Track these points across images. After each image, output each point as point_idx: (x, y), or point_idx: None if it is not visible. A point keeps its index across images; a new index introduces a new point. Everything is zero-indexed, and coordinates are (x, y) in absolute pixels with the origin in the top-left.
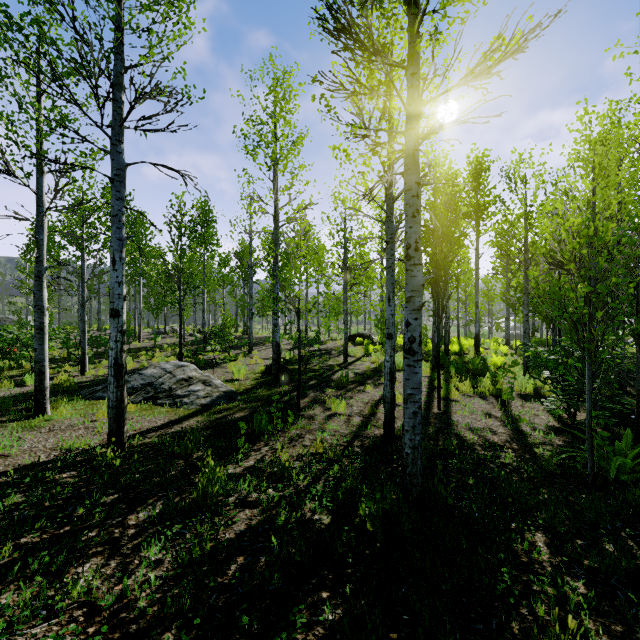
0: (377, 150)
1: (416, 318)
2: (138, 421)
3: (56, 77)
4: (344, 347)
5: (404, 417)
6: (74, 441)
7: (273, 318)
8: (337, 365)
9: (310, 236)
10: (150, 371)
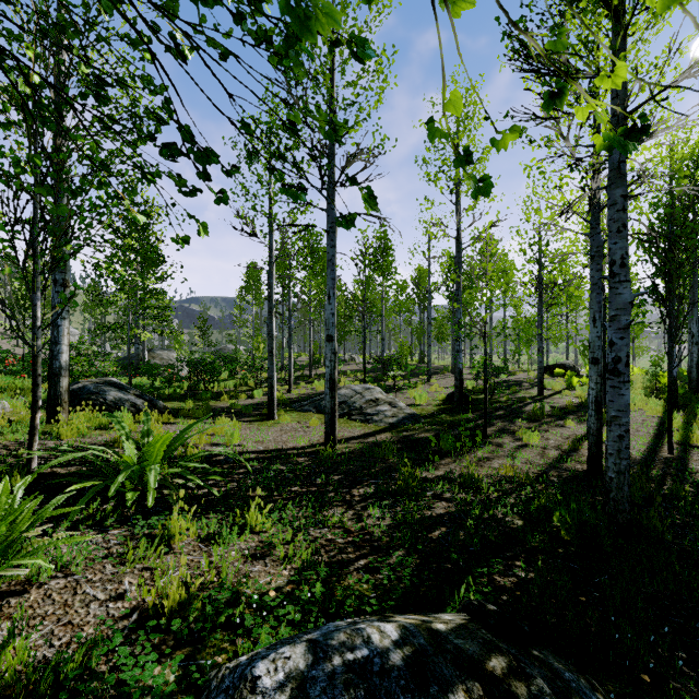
0: (576, 164)
1: (622, 337)
2: (340, 431)
3: (295, 163)
4: (538, 378)
5: (607, 440)
6: (300, 438)
7: (455, 344)
8: (529, 397)
9: (498, 257)
10: (343, 391)
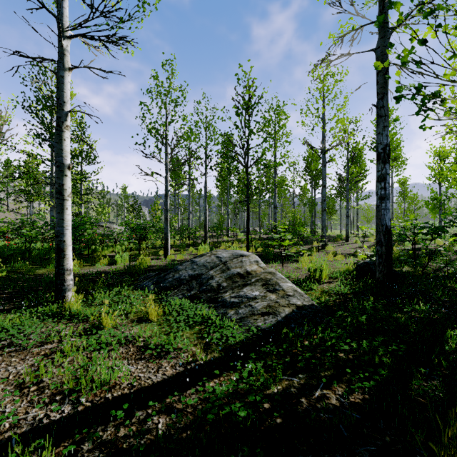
0: None
1: None
2: (134, 353)
3: None
4: None
5: None
6: None
7: (377, 187)
8: None
9: None
10: (203, 259)
